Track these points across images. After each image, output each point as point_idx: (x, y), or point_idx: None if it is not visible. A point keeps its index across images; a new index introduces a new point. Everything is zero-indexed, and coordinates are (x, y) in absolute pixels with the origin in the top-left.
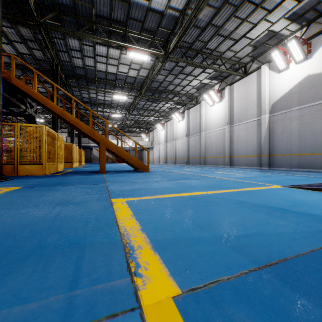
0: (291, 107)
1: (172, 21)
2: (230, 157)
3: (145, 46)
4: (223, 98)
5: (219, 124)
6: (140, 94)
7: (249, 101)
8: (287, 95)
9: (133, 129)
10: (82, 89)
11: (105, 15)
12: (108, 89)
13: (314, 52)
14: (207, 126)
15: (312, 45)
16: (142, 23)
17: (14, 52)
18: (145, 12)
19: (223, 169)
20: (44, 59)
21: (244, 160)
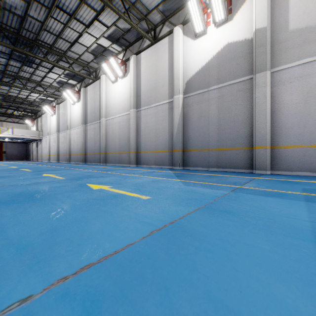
0: (209, 86)
1: None
2: (137, 153)
3: None
4: (128, 73)
5: (123, 108)
6: None
7: (159, 76)
8: (204, 70)
9: (9, 111)
10: None
11: None
12: None
13: (236, 12)
14: (108, 109)
15: (233, 2)
16: None
17: None
18: None
19: (121, 171)
20: None
21: (153, 156)
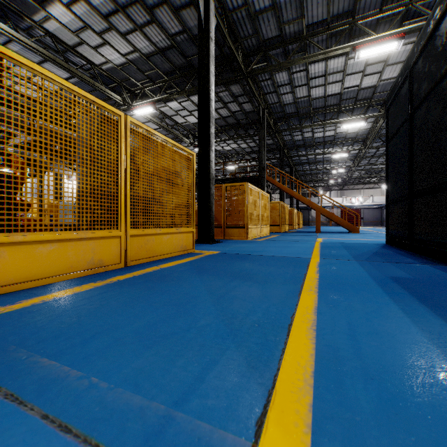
0: None
1: (389, 85)
2: None
3: (360, 114)
4: None
5: None
6: (365, 147)
7: None
8: None
9: (366, 179)
10: (301, 154)
11: (320, 106)
12: (326, 150)
13: None
14: None
15: None
16: (355, 98)
17: (255, 145)
18: (356, 91)
19: None
20: (272, 143)
21: None
